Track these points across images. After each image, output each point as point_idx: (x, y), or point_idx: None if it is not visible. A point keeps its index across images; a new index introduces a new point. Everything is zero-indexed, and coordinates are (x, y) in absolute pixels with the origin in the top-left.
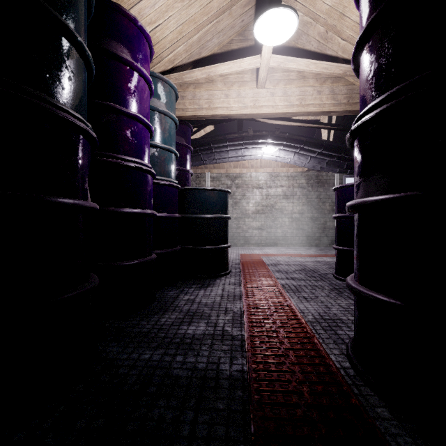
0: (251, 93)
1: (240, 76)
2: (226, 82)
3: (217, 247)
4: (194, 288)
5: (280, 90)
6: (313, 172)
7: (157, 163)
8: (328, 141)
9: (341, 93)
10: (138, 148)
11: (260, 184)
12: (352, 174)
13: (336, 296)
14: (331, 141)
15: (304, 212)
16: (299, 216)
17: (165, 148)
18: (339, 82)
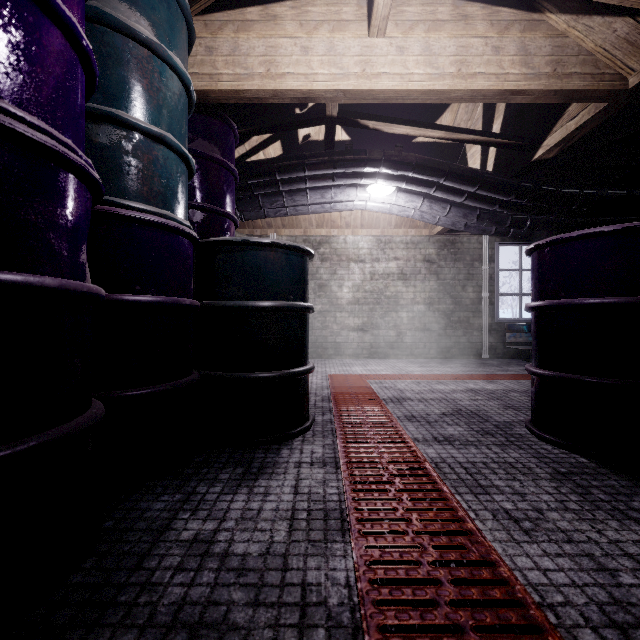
0: (357, 45)
1: (333, 9)
2: (305, 21)
3: (283, 374)
4: (224, 482)
5: (417, 42)
6: (447, 236)
7: (127, 167)
8: (487, 172)
9: (541, 52)
10: (1, 62)
11: (362, 255)
12: (509, 240)
13: (585, 507)
14: (492, 172)
15: (433, 303)
16: (424, 308)
17: (151, 133)
18: (537, 30)
